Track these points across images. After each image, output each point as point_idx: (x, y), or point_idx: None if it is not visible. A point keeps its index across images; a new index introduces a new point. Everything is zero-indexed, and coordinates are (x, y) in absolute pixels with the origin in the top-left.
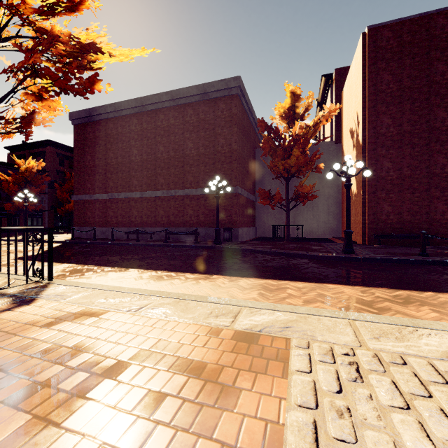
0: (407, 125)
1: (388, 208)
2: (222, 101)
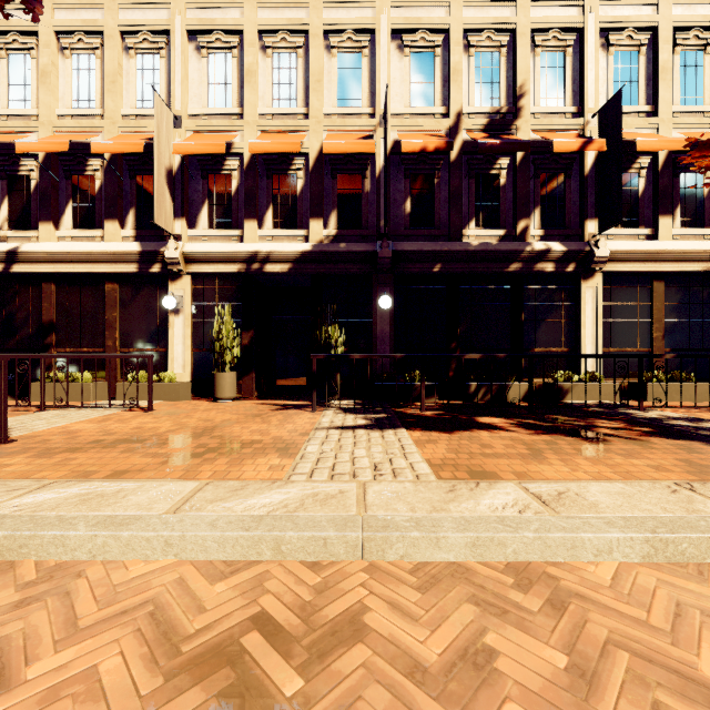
0: None
1: None
2: None
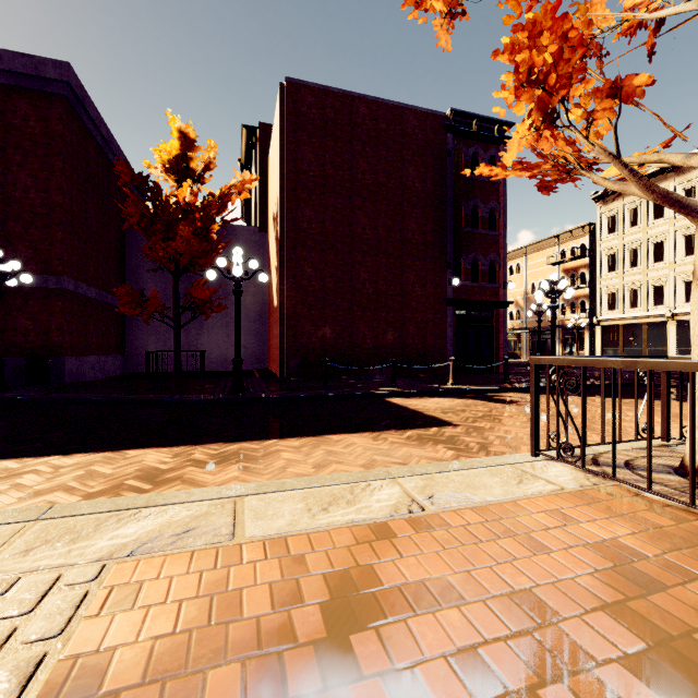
0: (331, 224)
1: (311, 329)
2: (27, 99)
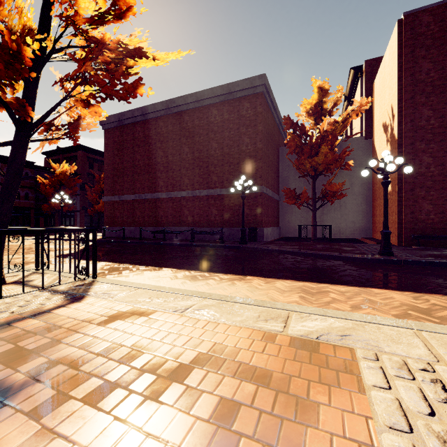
0: None
1: (428, 207)
2: (247, 100)
